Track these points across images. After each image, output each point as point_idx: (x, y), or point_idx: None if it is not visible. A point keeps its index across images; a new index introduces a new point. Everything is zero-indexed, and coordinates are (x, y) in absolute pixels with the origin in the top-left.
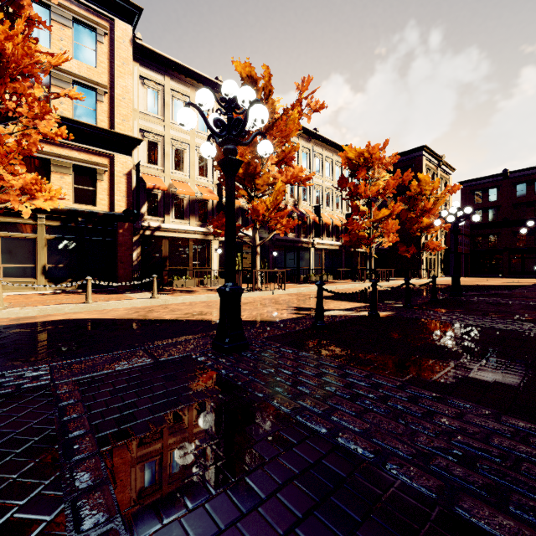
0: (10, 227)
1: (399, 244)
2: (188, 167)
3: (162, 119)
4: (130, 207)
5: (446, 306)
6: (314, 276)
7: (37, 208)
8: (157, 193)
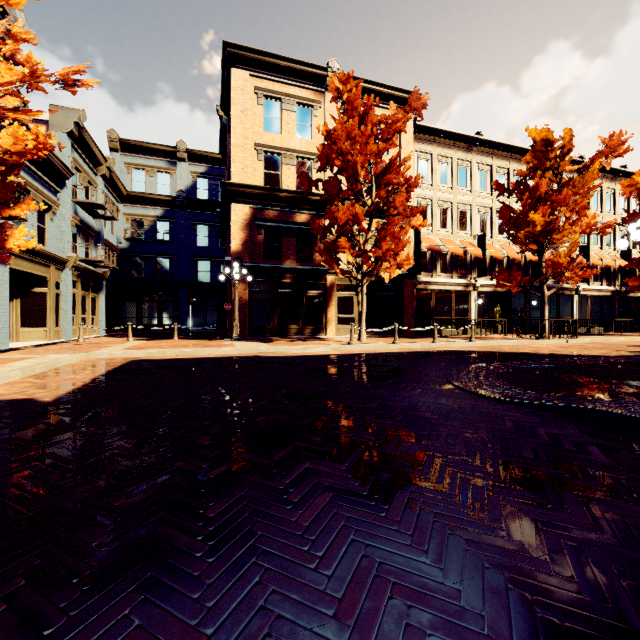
0: (341, 288)
1: None
2: (450, 224)
3: (430, 184)
4: (411, 266)
5: None
6: (579, 328)
7: None
8: (427, 251)
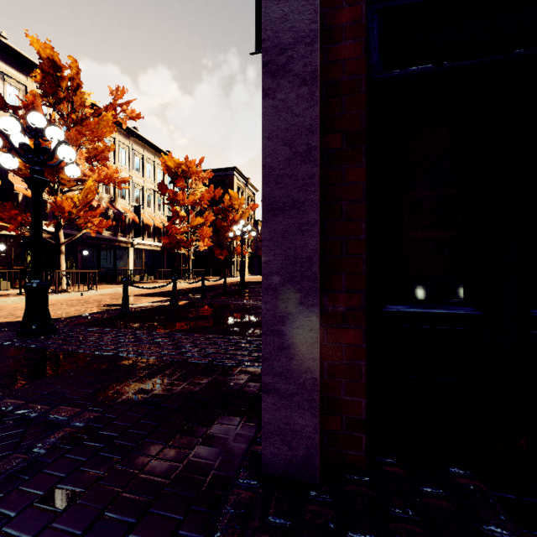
0: None
1: (215, 248)
2: None
3: None
4: None
5: (230, 295)
6: (134, 277)
7: None
8: None
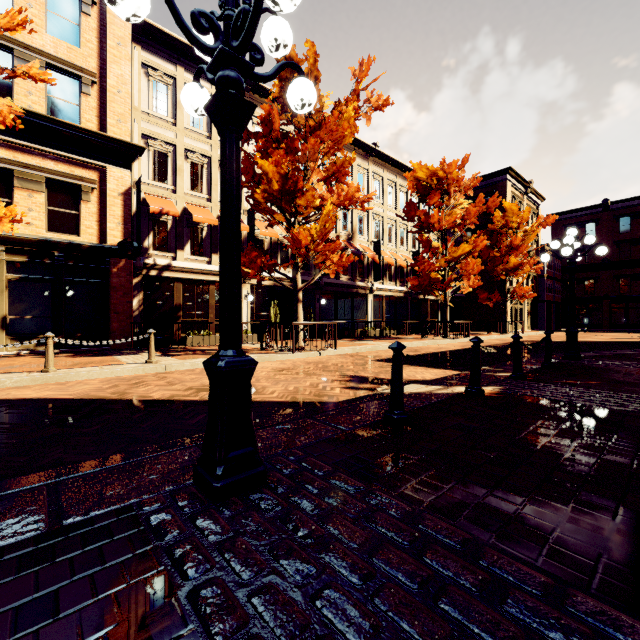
0: None
1: (478, 291)
2: (208, 188)
3: (173, 122)
4: (128, 238)
5: (571, 376)
6: (373, 331)
7: None
8: (167, 221)
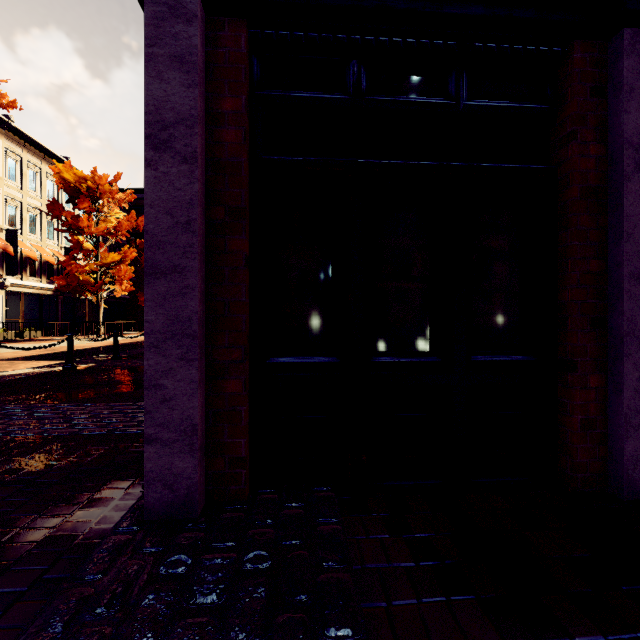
0: None
1: (139, 294)
2: None
3: None
4: None
5: None
6: (5, 333)
7: None
8: None
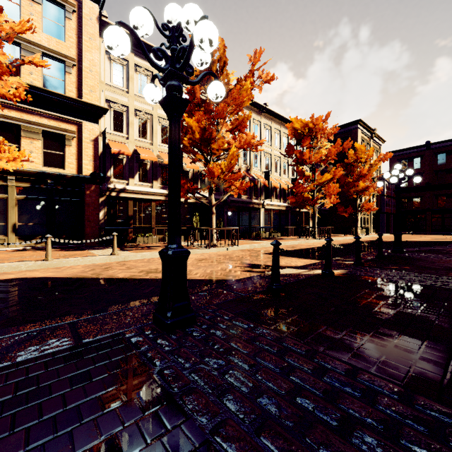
0: None
1: (337, 205)
2: (151, 135)
3: (127, 91)
4: (96, 170)
5: (394, 263)
6: (264, 233)
7: (7, 170)
8: (123, 158)
